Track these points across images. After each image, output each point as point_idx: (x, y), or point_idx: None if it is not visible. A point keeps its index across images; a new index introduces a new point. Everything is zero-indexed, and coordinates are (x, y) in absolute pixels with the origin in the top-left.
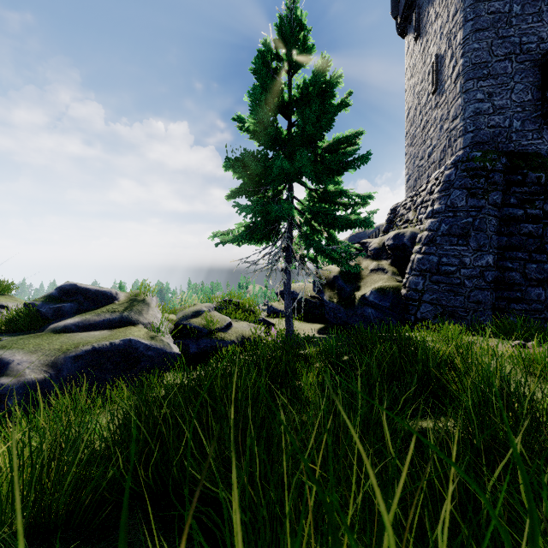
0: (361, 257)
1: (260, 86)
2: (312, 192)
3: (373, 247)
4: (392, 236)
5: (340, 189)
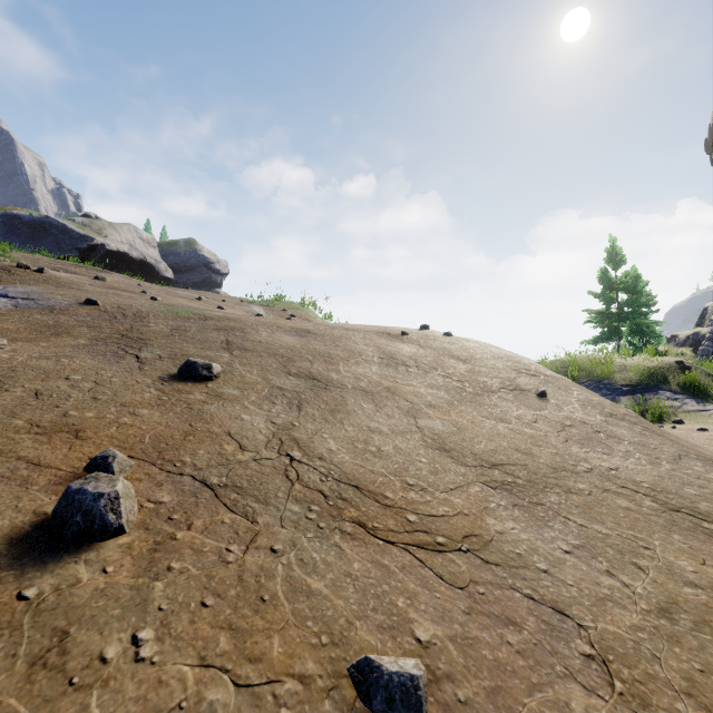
0: (671, 345)
1: (607, 284)
2: (632, 322)
3: (680, 338)
4: (692, 333)
5: (646, 322)
